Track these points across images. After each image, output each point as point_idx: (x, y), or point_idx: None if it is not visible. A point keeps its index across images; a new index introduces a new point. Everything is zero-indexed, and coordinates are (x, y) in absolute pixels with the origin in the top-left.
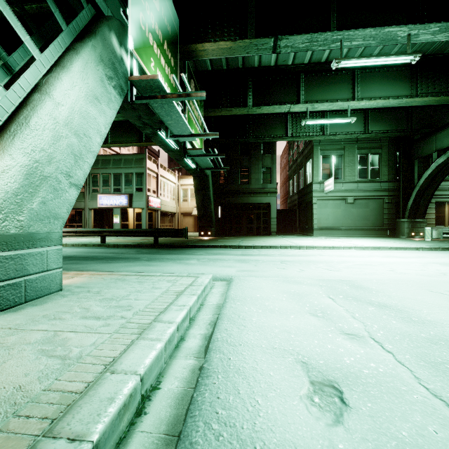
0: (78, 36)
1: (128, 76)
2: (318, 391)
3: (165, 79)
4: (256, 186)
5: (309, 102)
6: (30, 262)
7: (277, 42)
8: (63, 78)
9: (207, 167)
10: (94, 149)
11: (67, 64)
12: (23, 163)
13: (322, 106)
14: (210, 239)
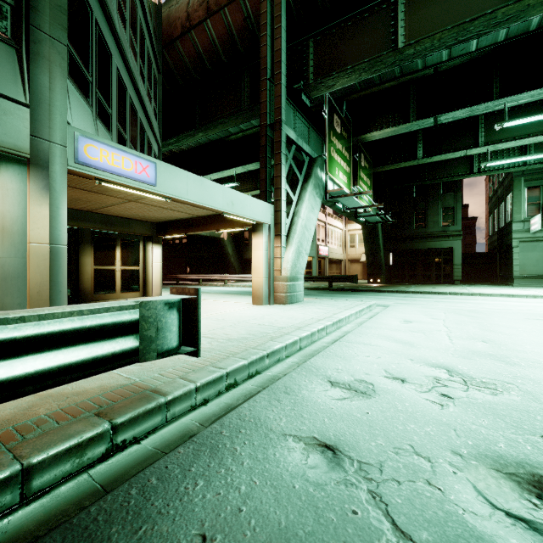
0: (304, 178)
1: (323, 185)
2: (404, 322)
3: (343, 173)
4: (434, 230)
5: (490, 143)
6: (297, 287)
7: (437, 118)
8: (303, 207)
9: (375, 221)
10: (312, 234)
11: (304, 198)
12: (296, 249)
13: (507, 144)
14: (378, 286)
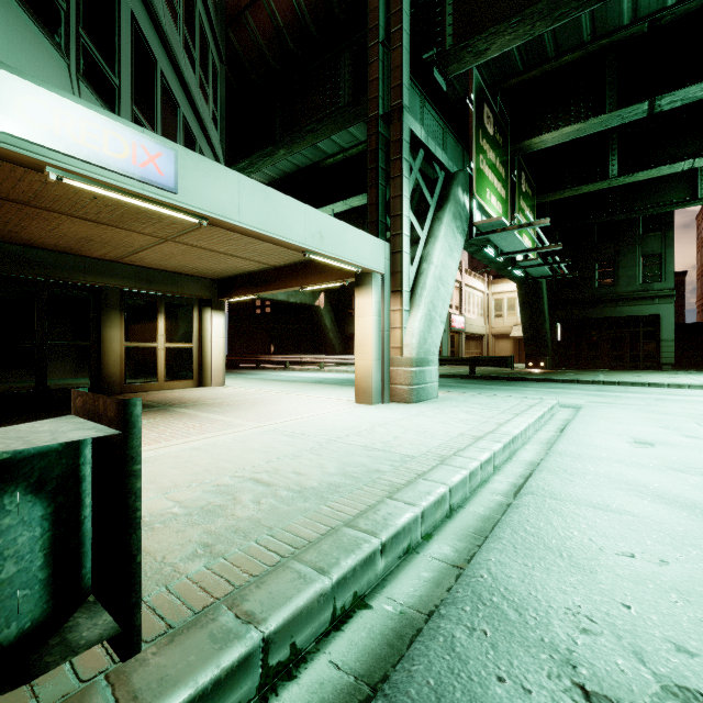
0: (438, 204)
1: (467, 216)
2: (637, 443)
3: (497, 199)
4: (629, 289)
5: None
6: (427, 375)
7: (654, 103)
8: (437, 247)
9: (541, 275)
10: (450, 291)
11: (437, 234)
12: (425, 313)
13: None
14: (544, 372)
